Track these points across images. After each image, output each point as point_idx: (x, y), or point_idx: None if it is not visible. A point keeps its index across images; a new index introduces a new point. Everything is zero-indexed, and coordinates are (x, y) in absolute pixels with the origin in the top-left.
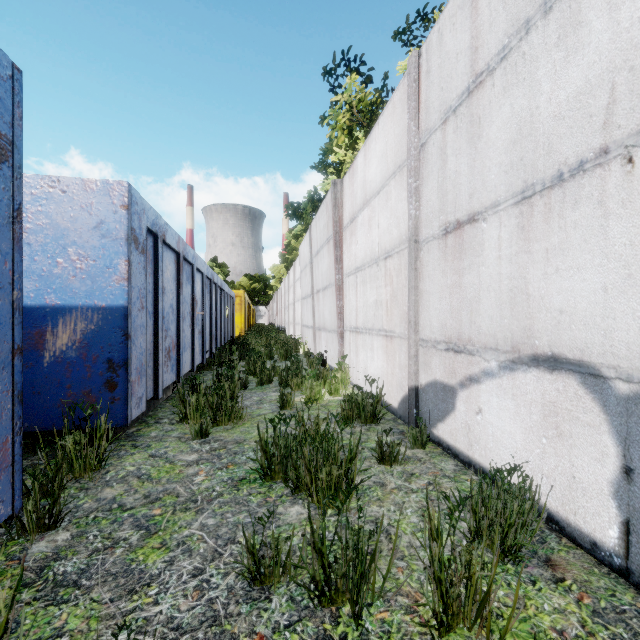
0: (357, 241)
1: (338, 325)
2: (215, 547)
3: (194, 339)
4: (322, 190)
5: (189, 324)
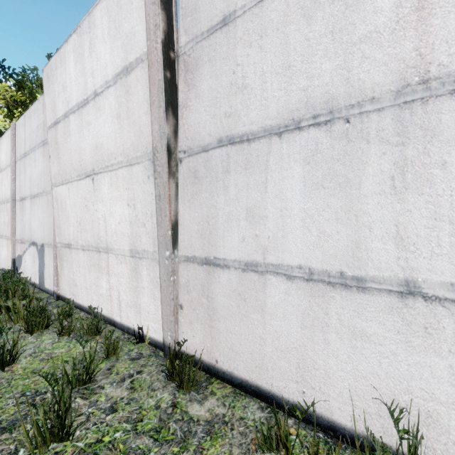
0: None
1: None
2: None
3: None
4: None
5: None
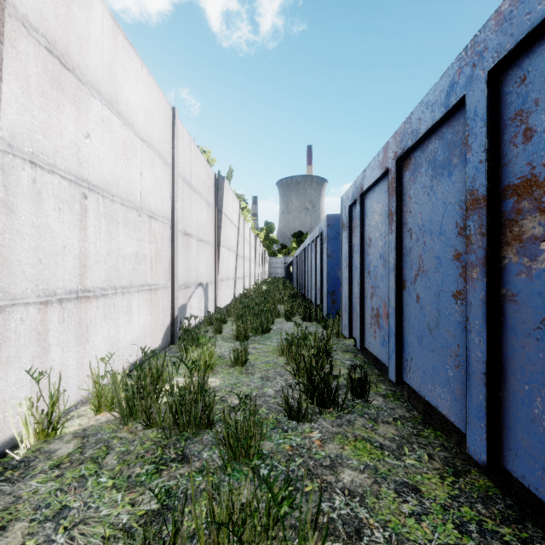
0: (90, 133)
1: None
2: (282, 327)
3: (468, 342)
4: None
5: (456, 289)
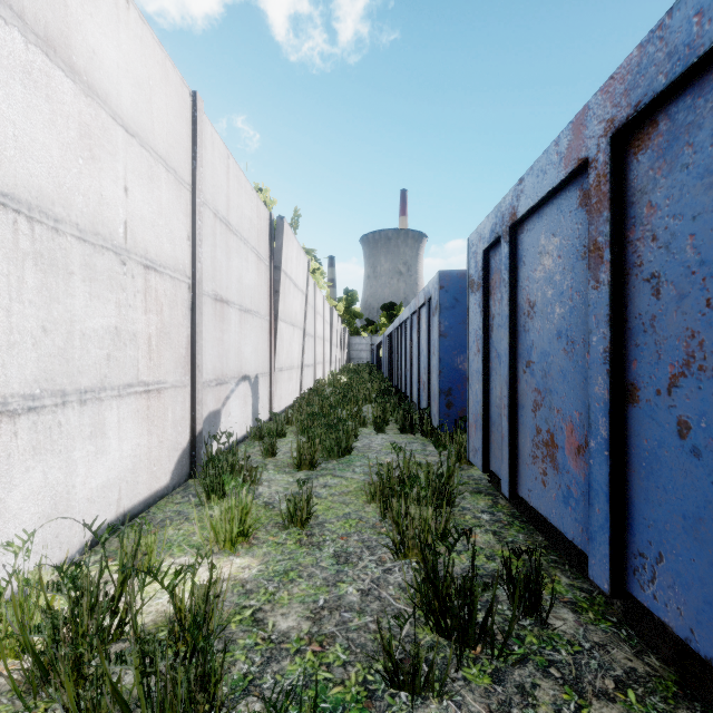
0: None
1: None
2: (369, 444)
3: None
4: None
5: None
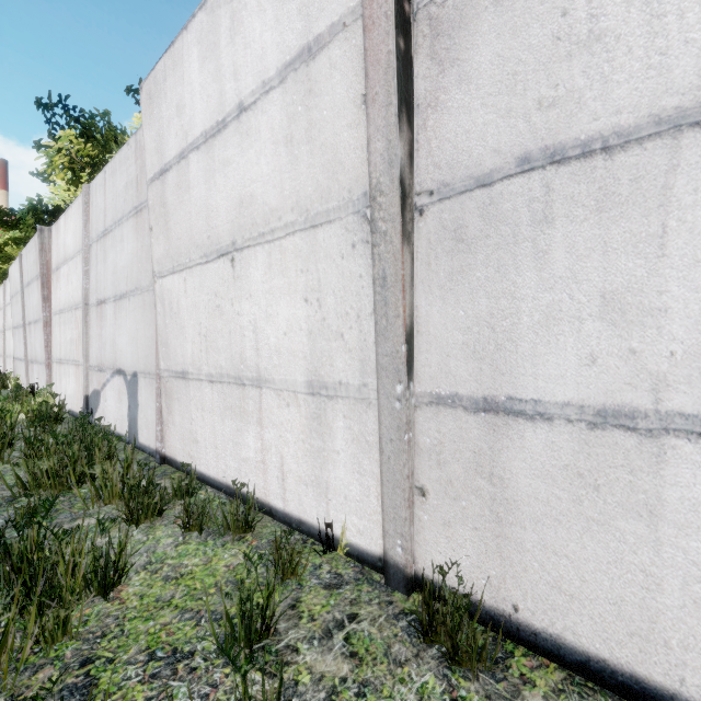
0: (61, 288)
1: (46, 357)
2: None
3: None
4: (49, 203)
5: None
